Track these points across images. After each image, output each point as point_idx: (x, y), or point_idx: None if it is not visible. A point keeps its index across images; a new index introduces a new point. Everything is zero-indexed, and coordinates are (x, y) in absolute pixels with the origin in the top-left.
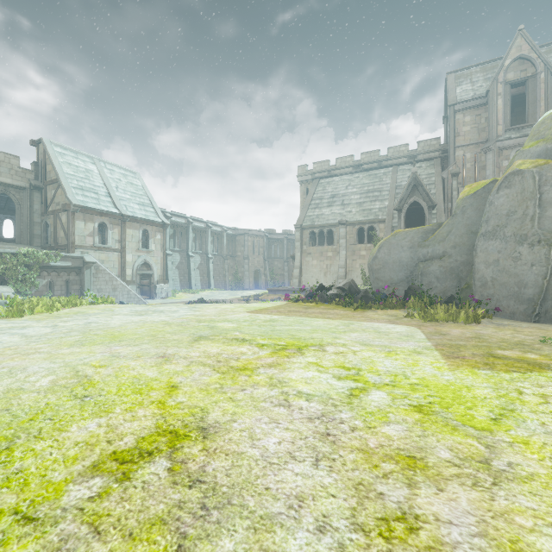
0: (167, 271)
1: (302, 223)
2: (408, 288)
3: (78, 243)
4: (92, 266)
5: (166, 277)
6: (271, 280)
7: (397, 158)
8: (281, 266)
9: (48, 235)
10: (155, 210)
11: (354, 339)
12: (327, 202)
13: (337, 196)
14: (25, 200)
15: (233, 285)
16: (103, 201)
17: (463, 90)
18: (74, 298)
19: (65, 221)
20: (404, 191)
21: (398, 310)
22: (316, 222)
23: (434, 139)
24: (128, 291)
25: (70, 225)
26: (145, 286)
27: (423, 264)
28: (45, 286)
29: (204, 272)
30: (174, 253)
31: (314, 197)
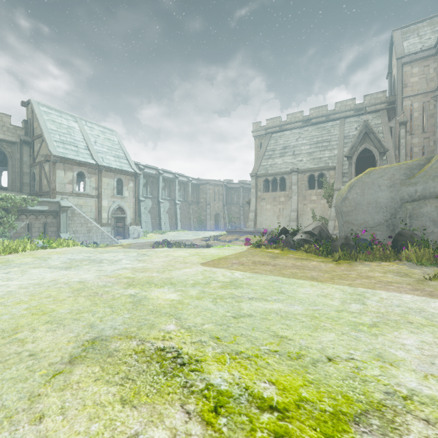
0: (140, 214)
1: (257, 172)
2: (398, 234)
3: (59, 190)
4: (68, 210)
5: (139, 220)
6: (229, 222)
7: (344, 111)
8: (237, 210)
9: (35, 184)
10: (129, 161)
11: (434, 367)
12: (279, 153)
13: (288, 147)
14: (16, 153)
15: (197, 226)
16: (81, 153)
17: (410, 43)
18: (18, 243)
19: (47, 170)
20: (355, 138)
21: (393, 262)
22: (270, 171)
23: (380, 92)
24: (101, 233)
25: (51, 174)
26: (120, 228)
27: (413, 204)
28: (23, 228)
29: (172, 215)
30: (147, 199)
31: (267, 149)
